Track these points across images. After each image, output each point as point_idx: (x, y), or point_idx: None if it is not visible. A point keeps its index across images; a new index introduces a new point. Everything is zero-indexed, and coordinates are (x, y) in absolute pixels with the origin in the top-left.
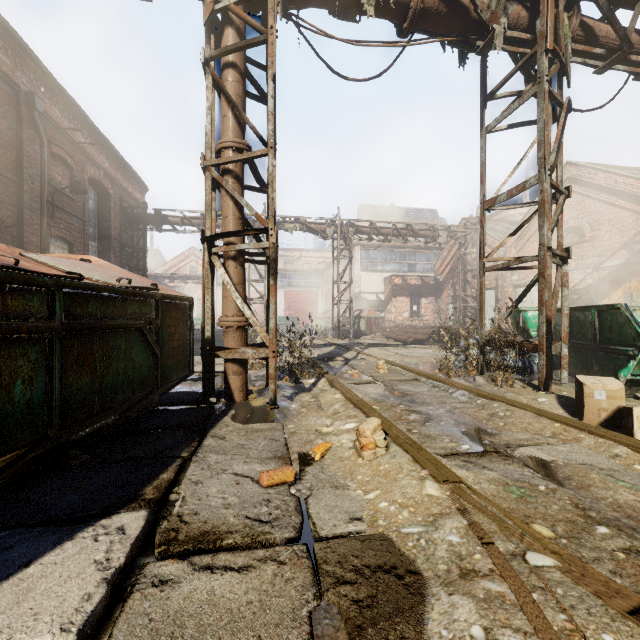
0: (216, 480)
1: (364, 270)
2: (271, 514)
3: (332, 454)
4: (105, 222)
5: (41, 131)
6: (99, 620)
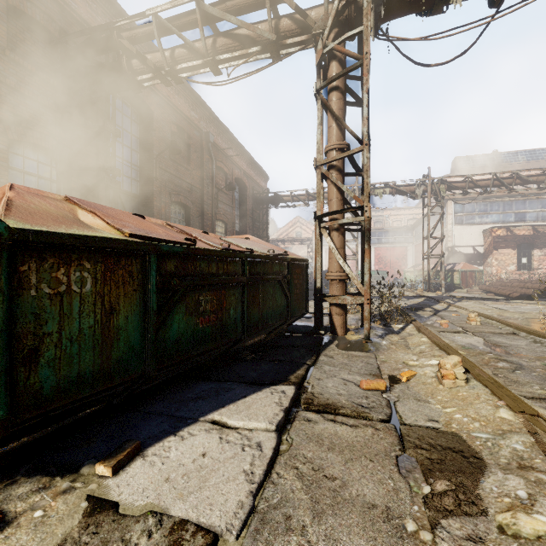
0: (331, 380)
1: (458, 224)
2: (369, 404)
3: (416, 379)
4: (244, 206)
5: (212, 154)
6: (282, 426)
